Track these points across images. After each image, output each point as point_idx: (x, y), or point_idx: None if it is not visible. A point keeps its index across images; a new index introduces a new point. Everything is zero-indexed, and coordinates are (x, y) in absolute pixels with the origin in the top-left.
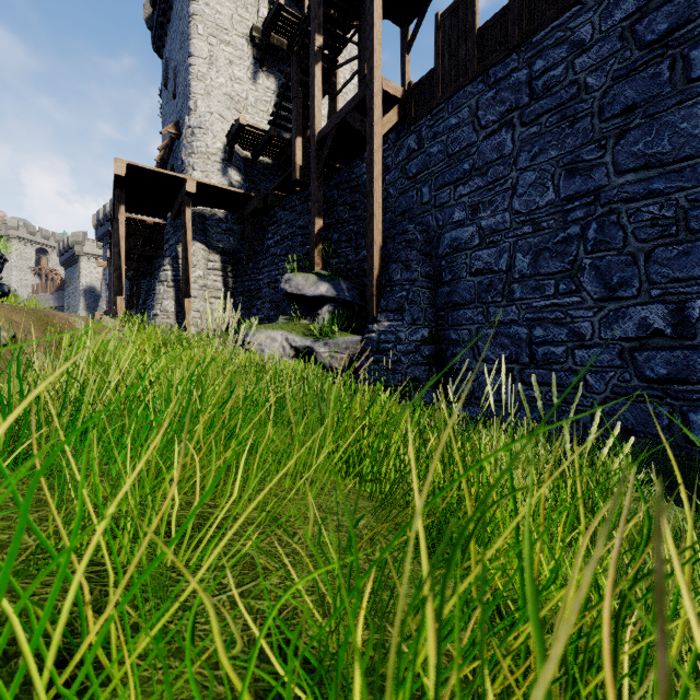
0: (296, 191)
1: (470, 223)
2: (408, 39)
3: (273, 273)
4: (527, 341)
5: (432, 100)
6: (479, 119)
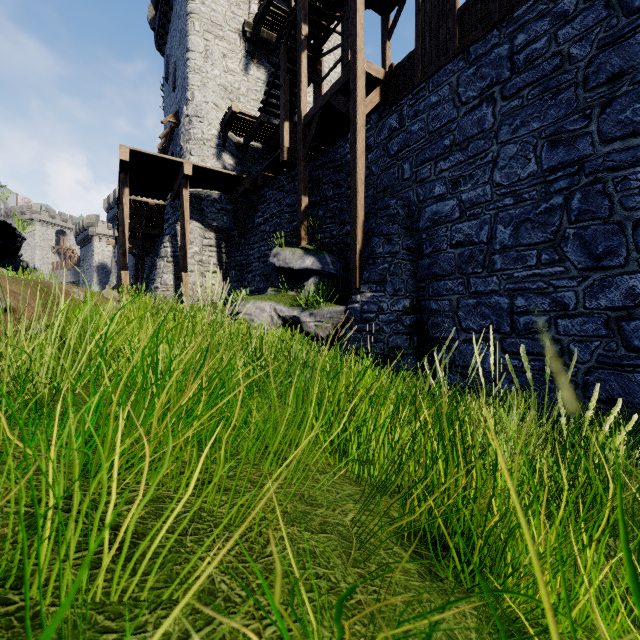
0: (284, 172)
1: (451, 197)
2: (389, 27)
3: (263, 249)
4: (508, 311)
5: (413, 80)
6: (460, 96)
